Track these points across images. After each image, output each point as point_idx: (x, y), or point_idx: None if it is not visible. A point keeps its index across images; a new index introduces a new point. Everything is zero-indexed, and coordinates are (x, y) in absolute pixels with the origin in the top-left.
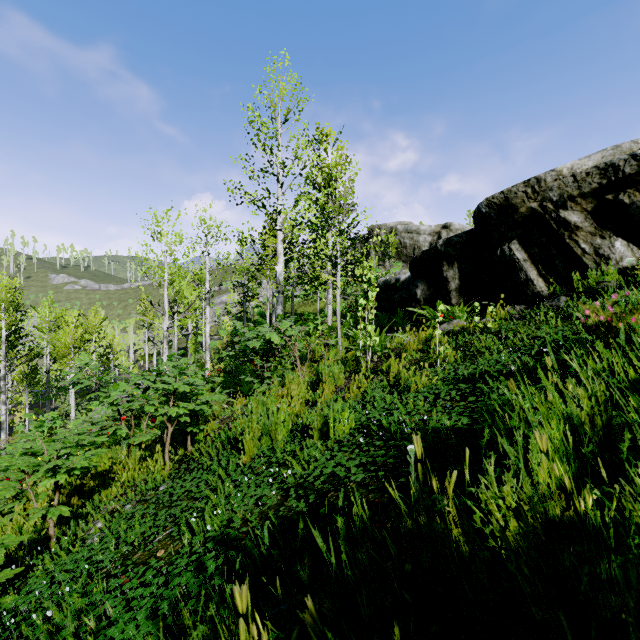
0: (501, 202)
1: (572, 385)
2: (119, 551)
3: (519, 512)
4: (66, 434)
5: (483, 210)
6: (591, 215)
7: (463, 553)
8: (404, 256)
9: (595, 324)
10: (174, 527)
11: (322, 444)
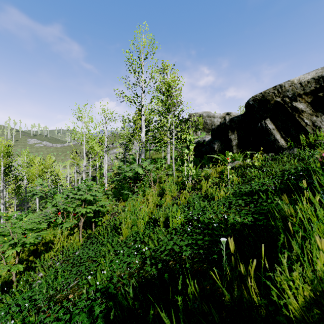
0: (260, 98)
1: None
2: (48, 293)
3: (321, 304)
4: (23, 223)
5: (250, 103)
6: (310, 104)
7: (262, 315)
8: (206, 129)
9: None
10: (79, 280)
11: (165, 230)
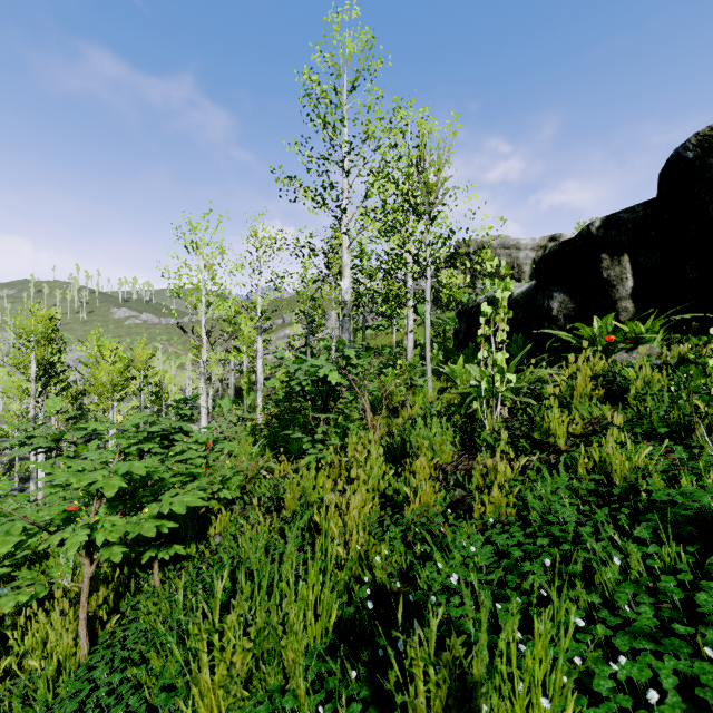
0: None
1: None
2: None
3: None
4: None
5: (689, 154)
6: None
7: None
8: (499, 277)
9: None
10: None
11: None
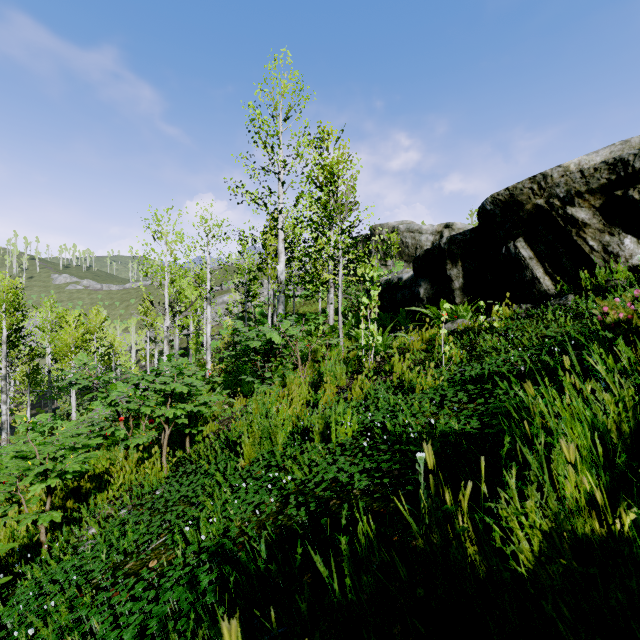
0: (506, 199)
1: (597, 387)
2: (111, 560)
3: (551, 536)
4: (59, 436)
5: (488, 207)
6: (599, 212)
7: (479, 574)
8: (406, 256)
9: (613, 322)
10: (168, 535)
11: (323, 447)
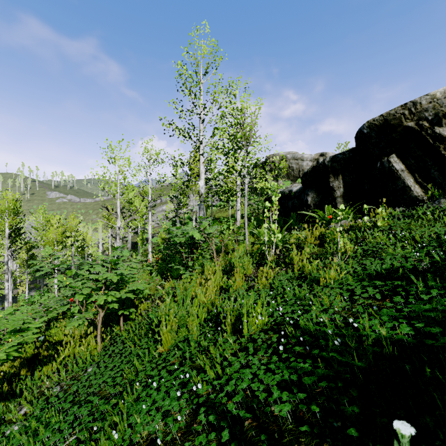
0: (381, 123)
1: None
2: None
3: None
4: None
5: (365, 131)
6: None
7: None
8: (292, 176)
9: None
10: (72, 442)
11: (235, 339)
